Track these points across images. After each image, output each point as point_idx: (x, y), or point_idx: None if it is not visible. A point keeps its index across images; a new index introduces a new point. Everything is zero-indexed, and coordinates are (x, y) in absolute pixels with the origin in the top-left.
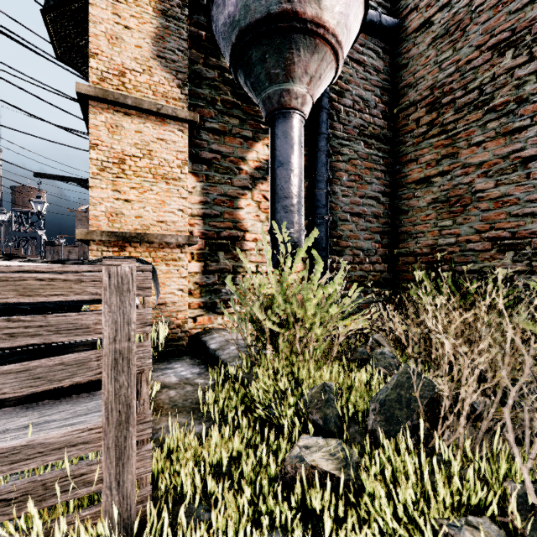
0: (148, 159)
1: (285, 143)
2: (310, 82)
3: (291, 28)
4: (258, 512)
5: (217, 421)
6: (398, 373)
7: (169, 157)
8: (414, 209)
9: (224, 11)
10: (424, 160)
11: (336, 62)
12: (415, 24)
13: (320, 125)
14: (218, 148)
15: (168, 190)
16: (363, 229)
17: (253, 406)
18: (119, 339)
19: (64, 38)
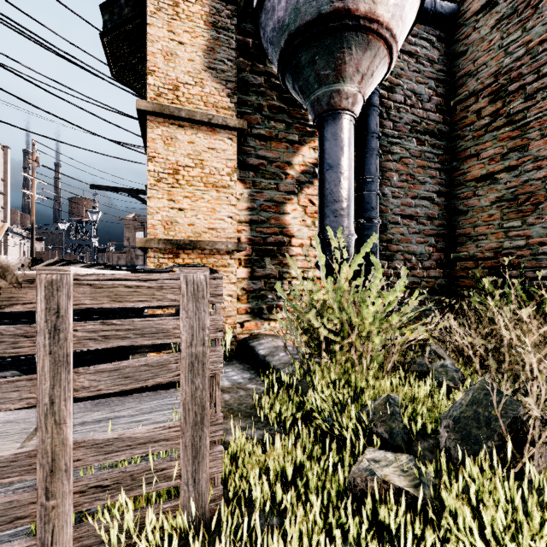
0: (200, 169)
1: (335, 146)
2: (362, 80)
3: (343, 26)
4: (325, 522)
5: (275, 427)
6: (474, 389)
7: (219, 165)
8: (475, 209)
9: (273, 16)
10: (487, 155)
11: (390, 57)
12: (476, 6)
13: (369, 124)
14: (265, 153)
15: (218, 197)
16: (416, 232)
17: (309, 414)
18: (195, 343)
19: (119, 58)
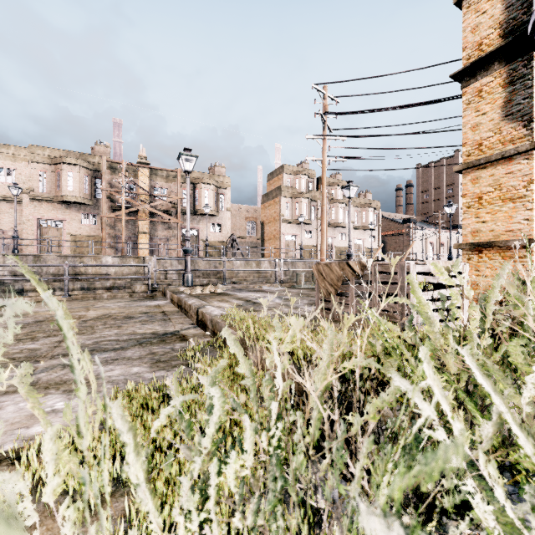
0: (498, 191)
1: None
2: None
3: None
4: None
5: None
6: None
7: (515, 183)
8: None
9: None
10: None
11: None
12: None
13: None
14: None
15: (514, 207)
16: None
17: None
18: (401, 283)
19: None
